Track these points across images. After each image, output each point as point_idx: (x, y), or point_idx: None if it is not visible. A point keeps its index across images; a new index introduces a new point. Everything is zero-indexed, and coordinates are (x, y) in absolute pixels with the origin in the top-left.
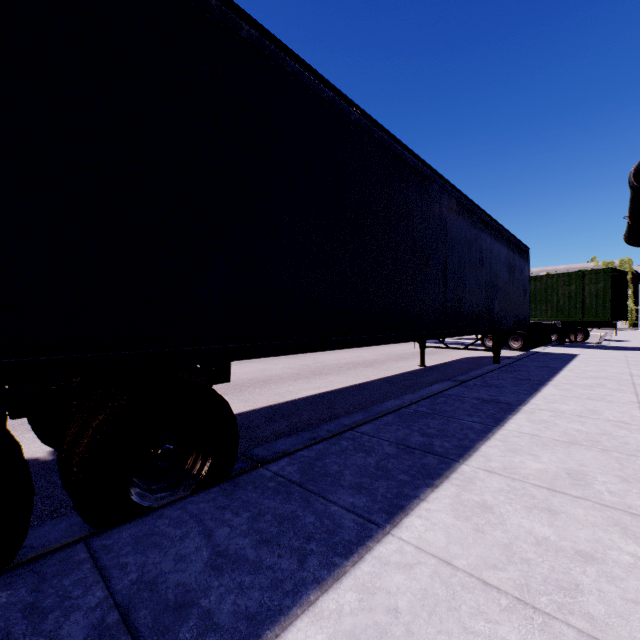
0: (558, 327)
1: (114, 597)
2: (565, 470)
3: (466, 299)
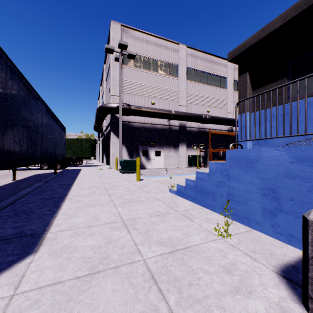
0: (74, 159)
1: None
2: (90, 192)
3: (48, 148)
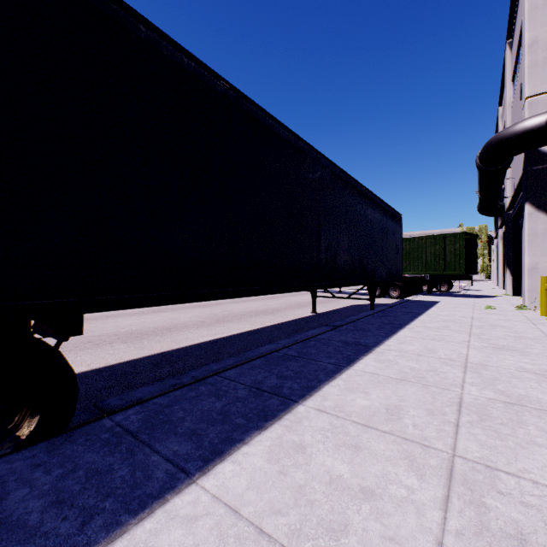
0: (427, 279)
1: None
2: (386, 406)
3: (340, 256)
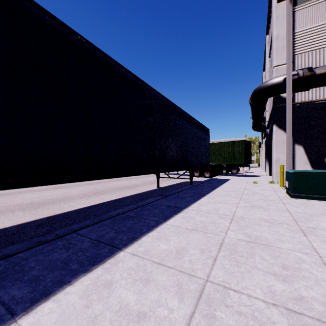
0: (224, 166)
1: None
2: (177, 248)
3: (169, 153)
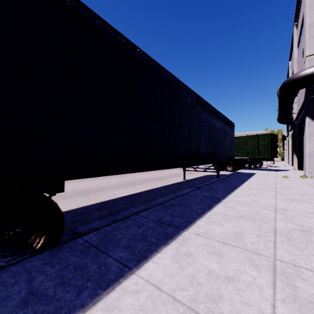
0: (248, 160)
1: None
2: (233, 232)
3: (201, 147)
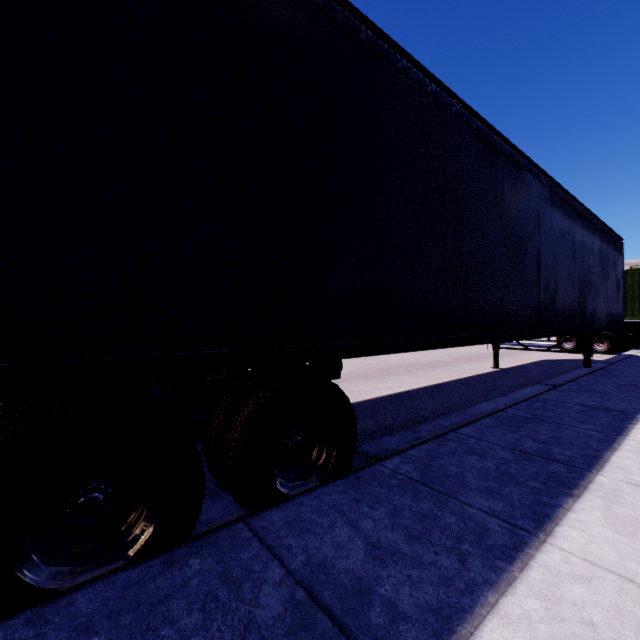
0: None
1: (293, 575)
2: None
3: (559, 296)
